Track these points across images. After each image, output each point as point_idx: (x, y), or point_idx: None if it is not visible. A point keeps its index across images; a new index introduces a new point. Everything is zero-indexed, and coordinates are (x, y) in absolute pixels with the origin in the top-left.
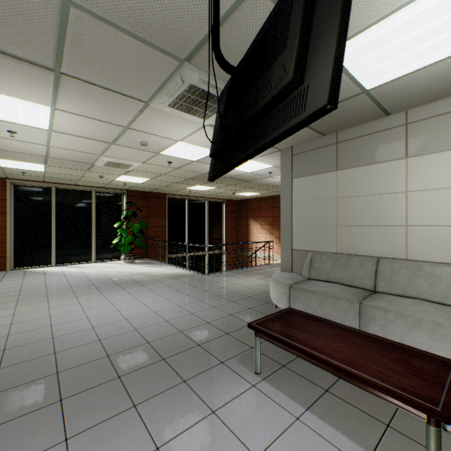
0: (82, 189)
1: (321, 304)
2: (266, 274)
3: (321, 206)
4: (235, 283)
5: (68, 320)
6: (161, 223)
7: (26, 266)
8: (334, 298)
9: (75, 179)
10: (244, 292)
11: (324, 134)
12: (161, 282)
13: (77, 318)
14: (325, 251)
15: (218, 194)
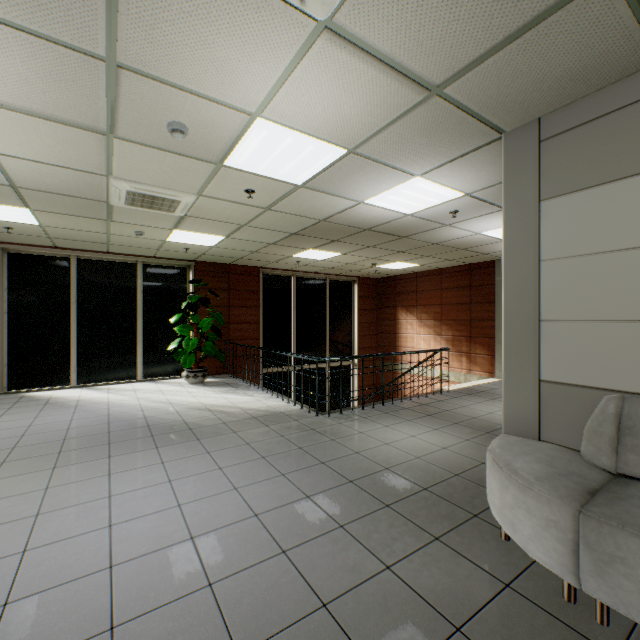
0: (121, 259)
1: None
2: (444, 417)
3: None
4: (384, 441)
5: None
6: (252, 315)
7: (28, 388)
8: None
9: (101, 240)
10: (407, 469)
11: None
12: (236, 431)
13: None
14: None
15: (345, 268)
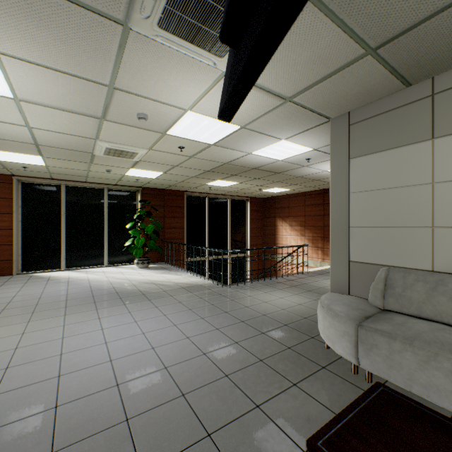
0: (94, 186)
1: (425, 367)
2: (302, 287)
3: (402, 197)
4: (264, 300)
5: (34, 357)
6: (179, 223)
7: (34, 270)
8: None
9: (82, 175)
10: (276, 315)
11: (408, 85)
12: (172, 295)
13: (47, 355)
14: (408, 267)
15: (241, 191)
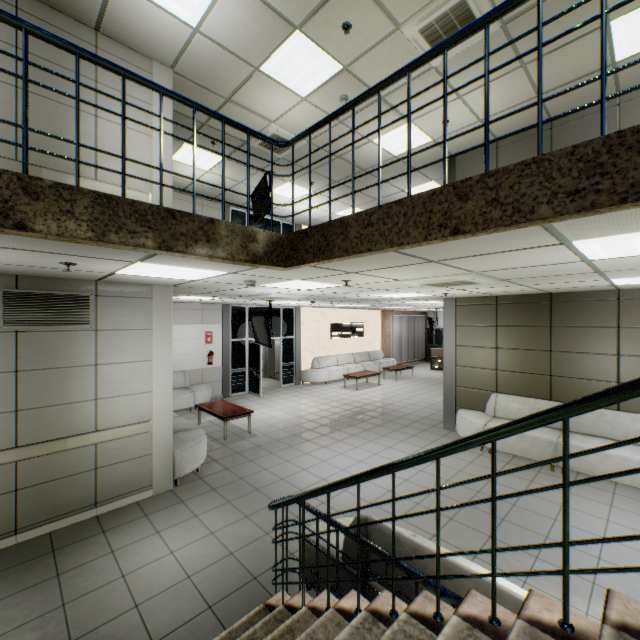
0: None
1: None
2: None
3: None
4: None
5: None
6: None
7: None
8: None
9: None
10: None
11: None
12: None
13: None
14: None
15: None
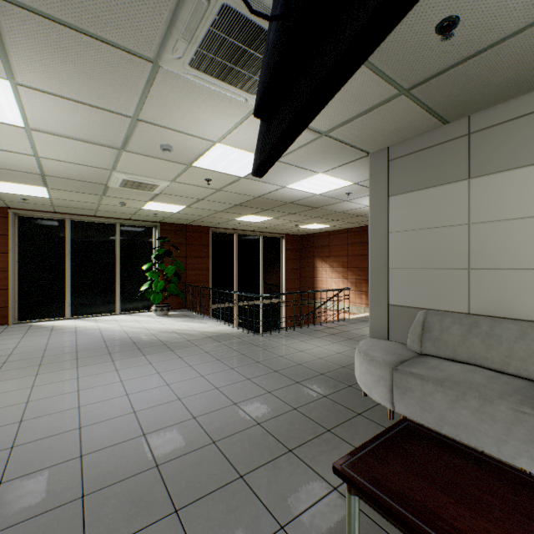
0: (104, 221)
1: (454, 406)
2: (342, 335)
3: (440, 238)
4: (300, 349)
5: (50, 410)
6: (203, 264)
7: (33, 319)
8: (481, 398)
9: (91, 208)
10: (313, 364)
11: (445, 122)
12: (197, 345)
13: (64, 408)
14: (446, 310)
15: (275, 227)
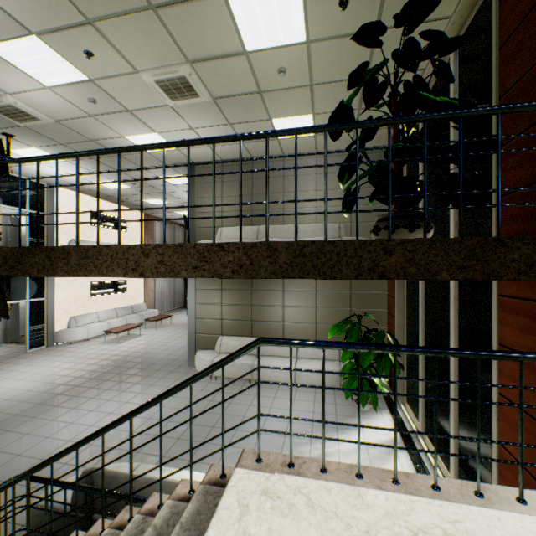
0: None
1: None
2: None
3: None
4: None
5: None
6: None
7: None
8: None
9: None
10: None
11: None
12: None
13: None
14: None
15: None
